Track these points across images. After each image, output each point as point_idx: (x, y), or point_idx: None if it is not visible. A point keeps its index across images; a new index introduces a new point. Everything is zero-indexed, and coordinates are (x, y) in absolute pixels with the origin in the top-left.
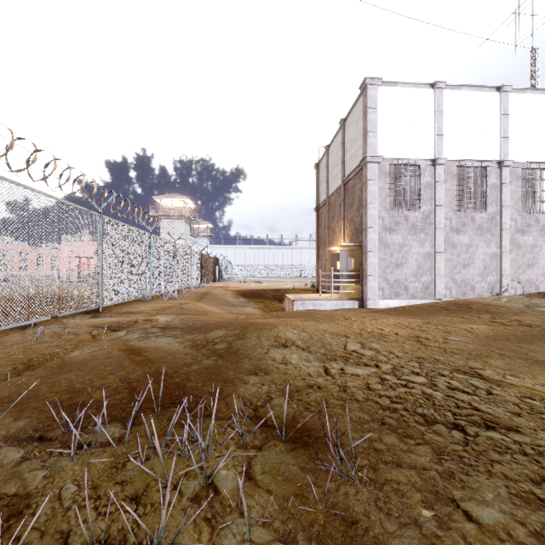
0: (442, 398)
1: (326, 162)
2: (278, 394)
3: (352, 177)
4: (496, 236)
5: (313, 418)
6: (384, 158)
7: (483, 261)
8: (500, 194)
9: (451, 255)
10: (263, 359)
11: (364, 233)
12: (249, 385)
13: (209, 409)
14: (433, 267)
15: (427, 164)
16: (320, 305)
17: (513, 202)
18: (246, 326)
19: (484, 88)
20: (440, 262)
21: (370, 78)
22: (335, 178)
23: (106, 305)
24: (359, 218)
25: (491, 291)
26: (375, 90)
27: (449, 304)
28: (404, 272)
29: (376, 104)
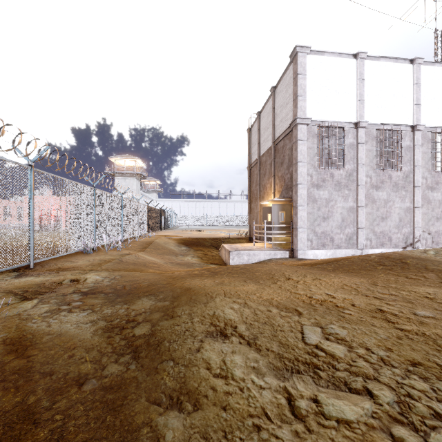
0: None
1: (258, 126)
2: None
3: (282, 138)
4: (410, 192)
5: None
6: (312, 121)
7: (398, 214)
8: (413, 155)
9: (371, 209)
10: (193, 365)
11: (294, 189)
12: None
13: None
14: (356, 220)
15: (351, 127)
16: (254, 255)
17: (424, 162)
18: (178, 296)
19: (399, 60)
20: (362, 216)
21: (299, 47)
22: (265, 140)
23: (38, 260)
24: (289, 175)
25: (406, 241)
26: (304, 58)
27: (381, 258)
28: (330, 225)
29: (305, 70)
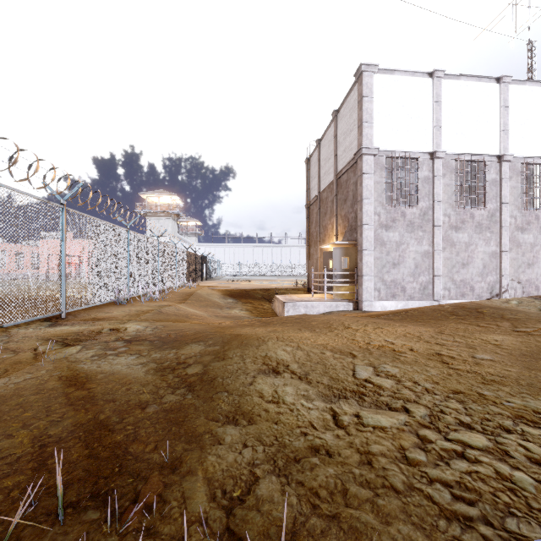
0: (536, 491)
1: (317, 156)
2: (268, 470)
3: (345, 171)
4: (496, 234)
5: (328, 539)
6: (380, 151)
7: (482, 260)
8: (500, 190)
9: (450, 254)
10: (247, 395)
11: (359, 230)
12: (223, 448)
13: (152, 512)
14: (432, 267)
15: (425, 158)
16: (313, 307)
17: (513, 198)
18: (228, 341)
19: (483, 79)
20: (439, 261)
21: (365, 65)
22: (327, 173)
23: (70, 310)
24: (354, 214)
25: (491, 292)
26: (370, 78)
27: (455, 308)
28: (402, 272)
29: (372, 92)
